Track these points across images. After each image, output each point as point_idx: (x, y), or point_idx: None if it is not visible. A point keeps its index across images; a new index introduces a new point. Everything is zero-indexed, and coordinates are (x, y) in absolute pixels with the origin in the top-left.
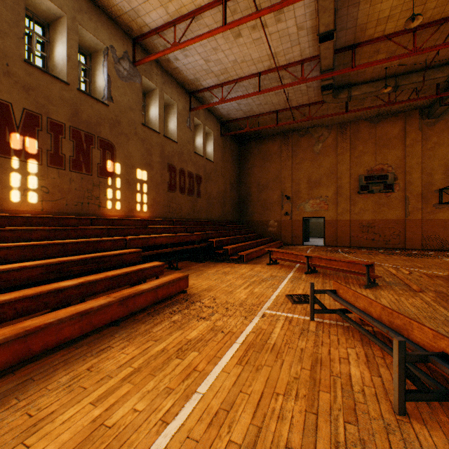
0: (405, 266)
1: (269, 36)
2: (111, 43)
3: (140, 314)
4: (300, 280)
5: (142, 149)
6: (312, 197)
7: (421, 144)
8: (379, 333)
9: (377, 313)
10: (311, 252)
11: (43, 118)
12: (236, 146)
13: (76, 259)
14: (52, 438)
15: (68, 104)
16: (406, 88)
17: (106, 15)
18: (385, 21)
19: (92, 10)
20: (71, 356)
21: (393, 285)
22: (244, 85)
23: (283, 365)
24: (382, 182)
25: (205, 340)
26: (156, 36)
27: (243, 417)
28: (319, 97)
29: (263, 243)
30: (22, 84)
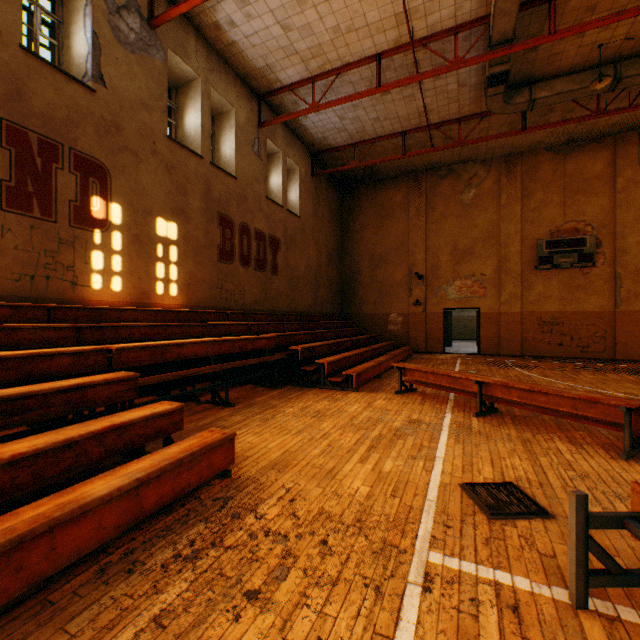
0: None
1: None
2: None
3: (76, 574)
4: (474, 435)
5: (167, 183)
6: (459, 276)
7: None
8: None
9: None
10: (464, 366)
11: None
12: (336, 196)
13: None
14: None
15: None
16: (633, 83)
17: None
18: None
19: None
20: None
21: None
22: (351, 80)
23: None
24: (575, 251)
25: None
26: None
27: None
28: (477, 105)
29: (382, 351)
30: None
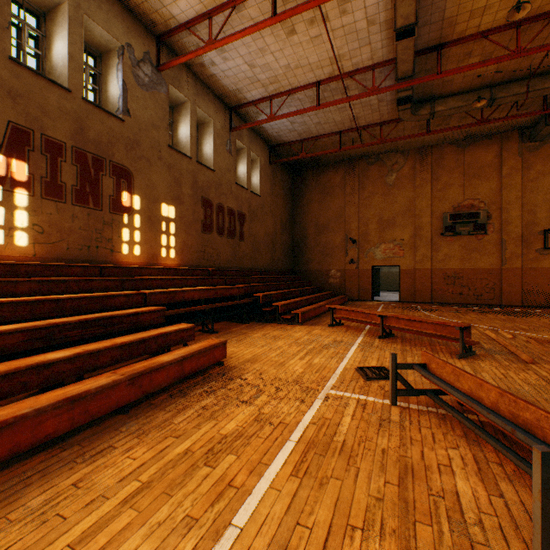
0: (505, 328)
1: (331, 33)
2: (128, 41)
3: (159, 396)
4: (373, 348)
5: (168, 178)
6: (384, 240)
7: (522, 174)
8: (488, 425)
9: (491, 401)
10: (384, 309)
11: (36, 134)
12: (288, 177)
13: (74, 320)
14: None
15: (70, 118)
16: (504, 102)
17: (122, 4)
18: (481, 13)
19: None
20: (54, 462)
21: (495, 354)
22: (299, 98)
23: (359, 478)
24: (471, 222)
25: (246, 436)
26: (187, 32)
27: None
28: (394, 113)
29: (323, 299)
30: (6, 89)
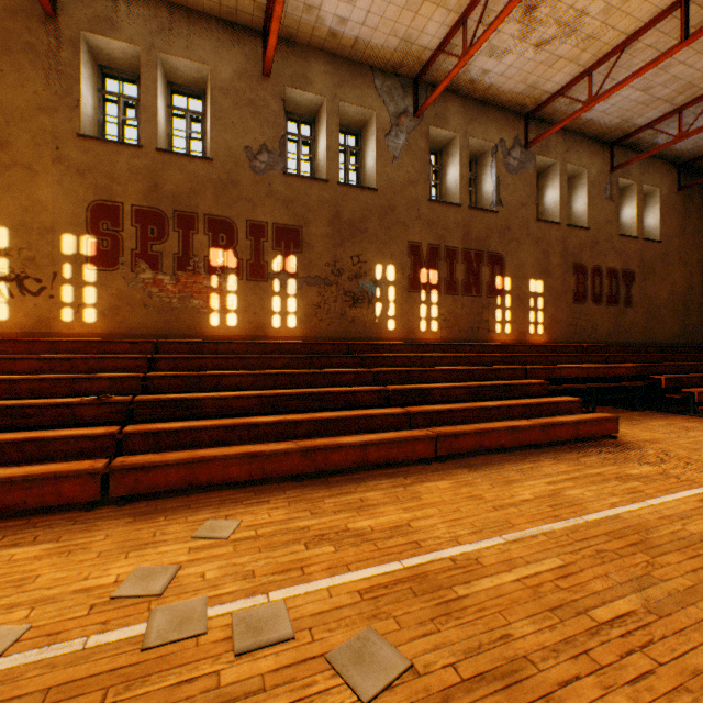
0: None
1: None
2: (500, 137)
3: (559, 446)
4: None
5: (535, 253)
6: None
7: None
8: None
9: None
10: None
11: (441, 248)
12: None
13: (487, 384)
14: (526, 488)
15: (460, 227)
16: None
17: (495, 108)
18: None
19: (480, 113)
20: (509, 458)
21: None
22: None
23: None
24: None
25: (650, 478)
26: (558, 97)
27: (700, 525)
28: None
29: None
30: (426, 222)
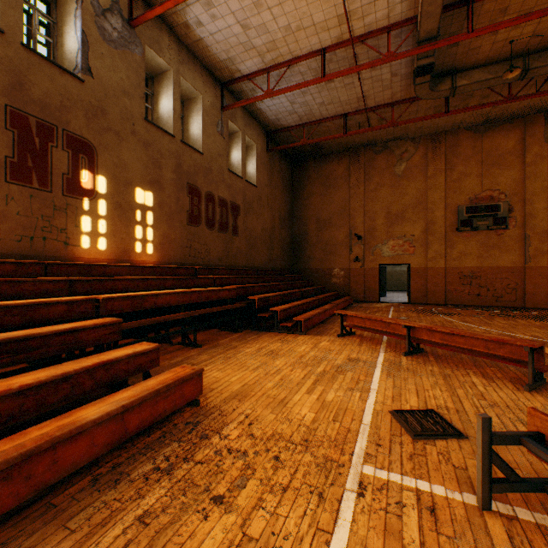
0: None
1: None
2: None
3: (74, 483)
4: (403, 371)
5: (144, 158)
6: (392, 236)
7: None
8: None
9: None
10: (396, 313)
11: None
12: (287, 168)
13: None
14: None
15: (2, 67)
16: (539, 74)
17: None
18: None
19: None
20: None
21: None
22: (300, 70)
23: None
24: (491, 215)
25: None
26: None
27: None
28: (407, 91)
29: (326, 301)
30: None
